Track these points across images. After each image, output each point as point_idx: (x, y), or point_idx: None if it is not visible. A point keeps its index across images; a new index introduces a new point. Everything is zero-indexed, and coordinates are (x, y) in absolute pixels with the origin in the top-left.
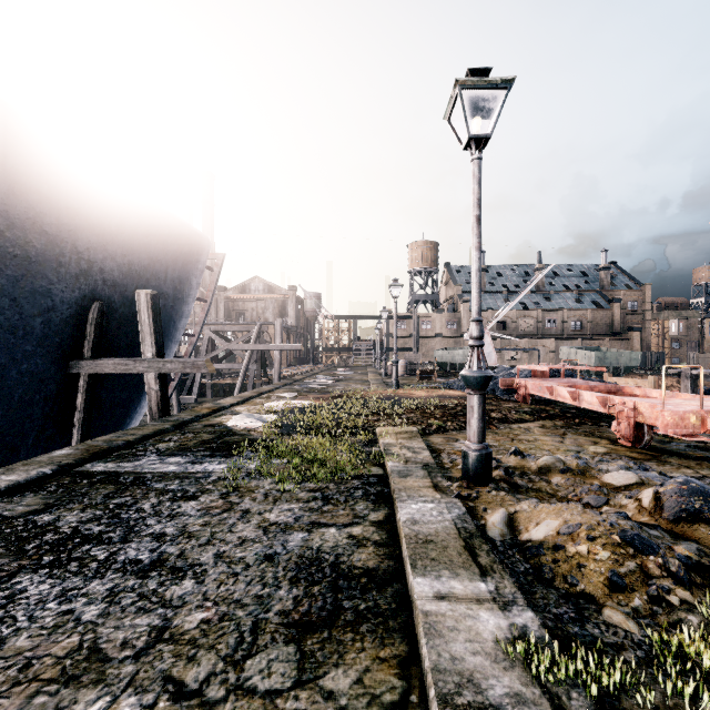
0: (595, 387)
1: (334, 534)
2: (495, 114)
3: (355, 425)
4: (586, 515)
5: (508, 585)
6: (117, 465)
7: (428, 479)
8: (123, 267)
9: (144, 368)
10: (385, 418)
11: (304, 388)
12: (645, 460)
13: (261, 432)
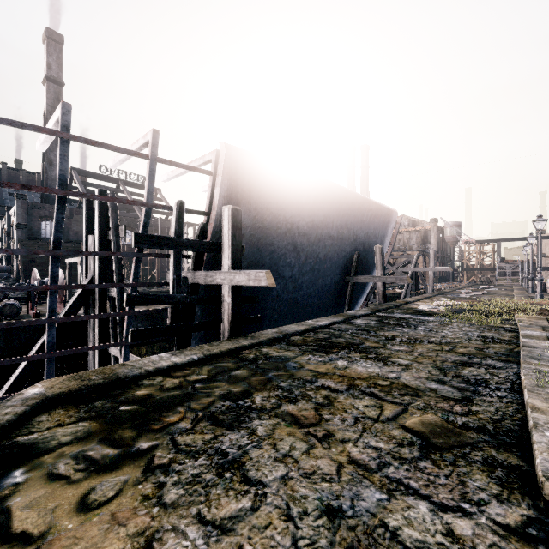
0: None
1: (490, 334)
2: None
3: (499, 312)
4: None
5: None
6: (387, 314)
7: (541, 329)
8: (365, 235)
9: (377, 280)
10: (522, 312)
11: (454, 297)
12: None
13: (440, 312)
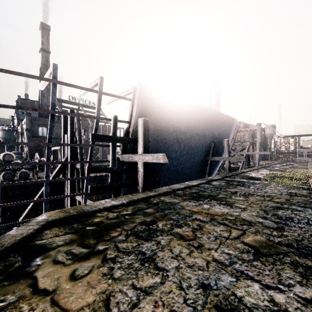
0: None
1: (294, 191)
2: None
3: (299, 178)
4: None
5: None
6: (231, 179)
7: None
8: (218, 133)
9: (225, 159)
10: None
11: (271, 169)
12: None
13: (263, 178)
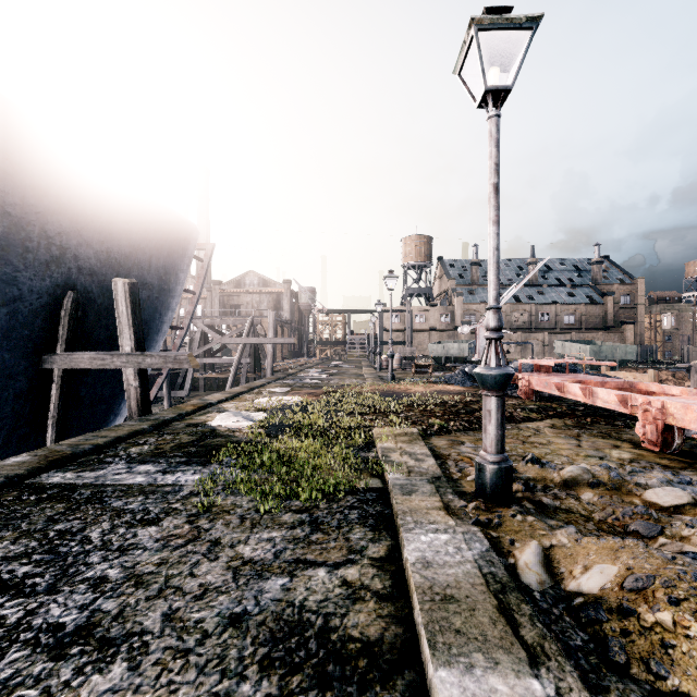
0: (606, 383)
1: (323, 579)
2: (514, 66)
3: (349, 425)
4: (653, 560)
5: (574, 684)
6: (76, 475)
7: (437, 497)
8: (101, 255)
9: (122, 363)
10: (382, 417)
11: (297, 383)
12: (680, 469)
13: (247, 432)
